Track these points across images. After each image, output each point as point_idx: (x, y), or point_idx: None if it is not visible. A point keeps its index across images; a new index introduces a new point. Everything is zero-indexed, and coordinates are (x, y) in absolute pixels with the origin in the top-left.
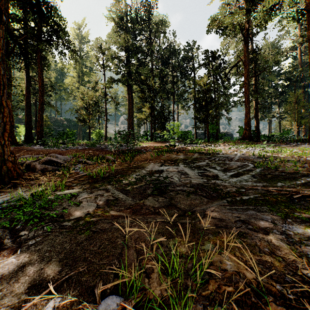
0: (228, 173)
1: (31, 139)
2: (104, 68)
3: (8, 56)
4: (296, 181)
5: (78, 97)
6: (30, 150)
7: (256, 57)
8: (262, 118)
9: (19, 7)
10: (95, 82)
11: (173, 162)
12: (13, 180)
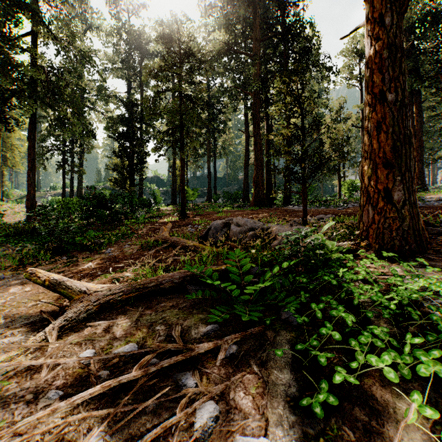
0: None
1: (271, 200)
2: (360, 80)
3: (260, 106)
4: None
5: (325, 136)
6: (297, 210)
7: None
8: None
9: (266, 46)
10: (338, 109)
11: None
12: (426, 244)
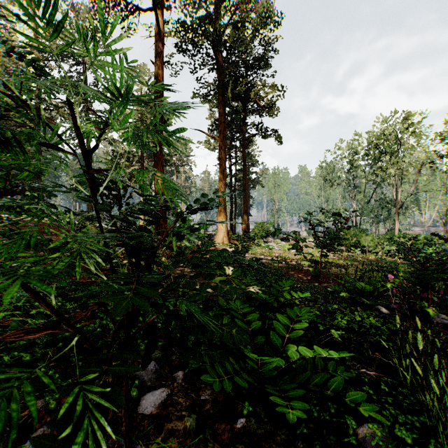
0: None
1: None
2: None
3: None
4: None
5: None
6: None
7: None
8: None
9: None
10: None
11: None
12: None
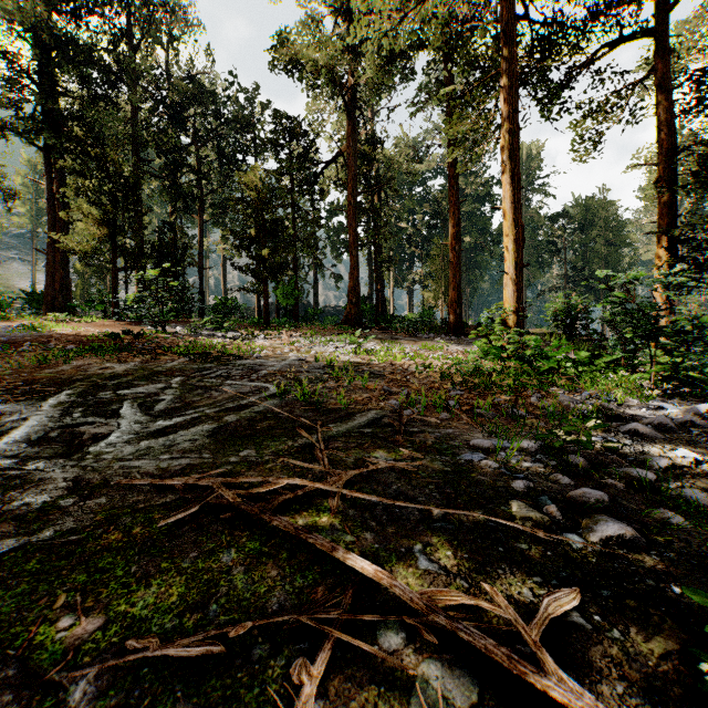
0: (161, 423)
1: None
2: None
3: None
4: (298, 440)
5: None
6: None
7: (374, 155)
8: (399, 284)
9: None
10: None
11: (49, 388)
12: None
